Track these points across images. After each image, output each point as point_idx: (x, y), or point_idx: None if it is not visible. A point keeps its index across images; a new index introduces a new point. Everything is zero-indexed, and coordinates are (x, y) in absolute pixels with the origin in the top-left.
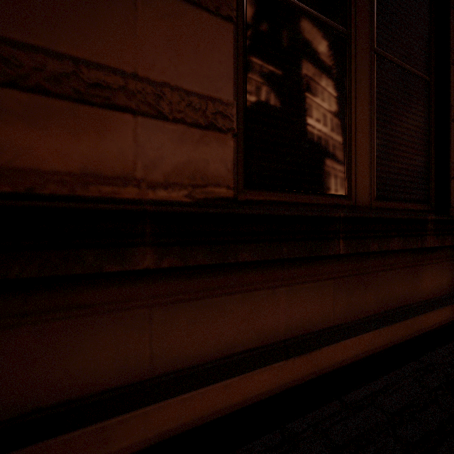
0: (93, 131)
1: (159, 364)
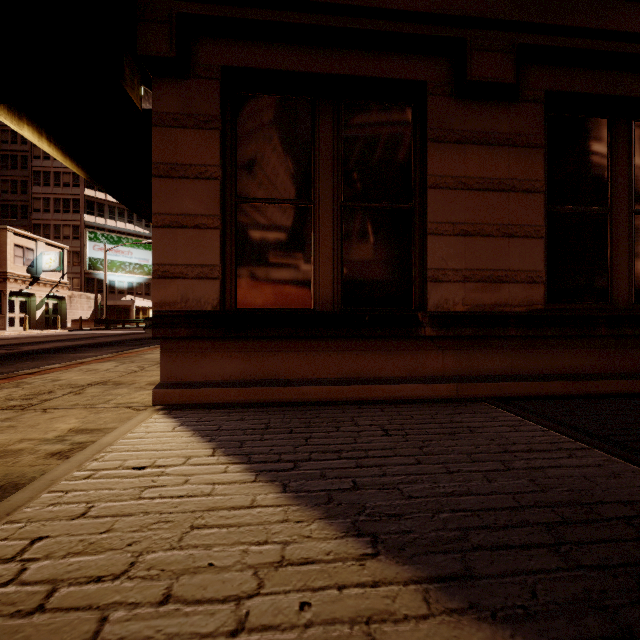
0: (497, 291)
1: (514, 371)
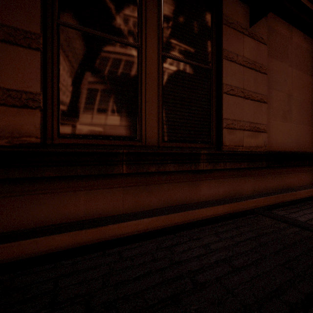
0: None
1: None
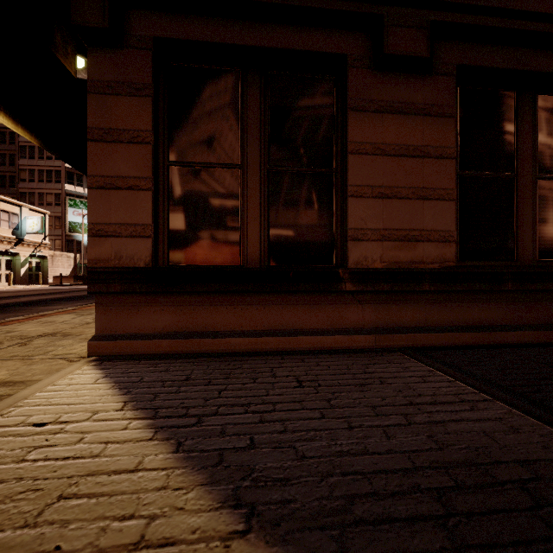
0: (413, 249)
1: (428, 323)
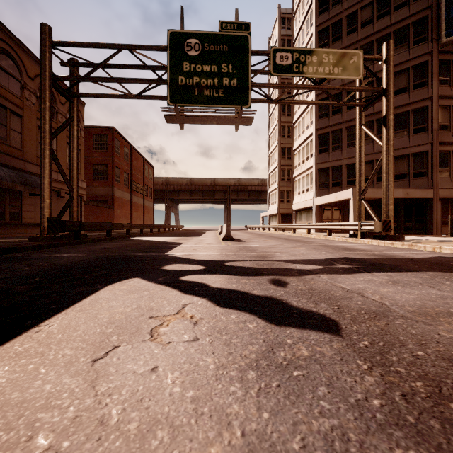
0: None
1: None
